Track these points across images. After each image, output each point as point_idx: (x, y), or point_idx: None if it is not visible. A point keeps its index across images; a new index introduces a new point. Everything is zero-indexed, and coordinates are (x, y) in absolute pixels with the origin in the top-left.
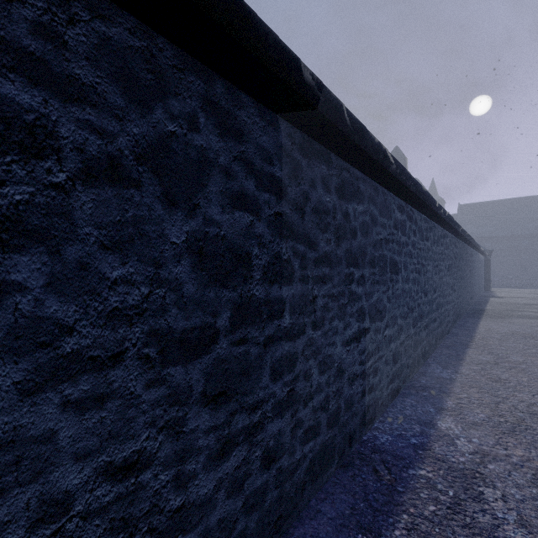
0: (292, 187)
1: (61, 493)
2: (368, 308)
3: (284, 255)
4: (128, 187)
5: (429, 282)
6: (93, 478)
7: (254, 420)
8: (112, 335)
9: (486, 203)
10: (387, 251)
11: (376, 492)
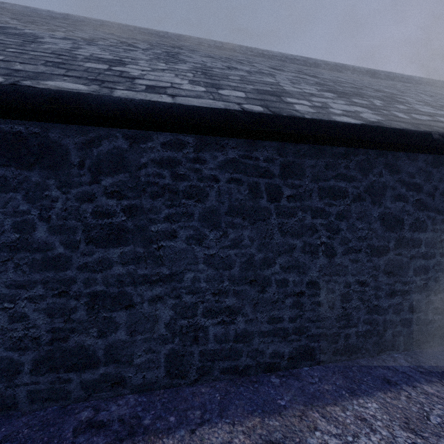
0: (426, 185)
1: (349, 282)
2: None
3: (421, 219)
4: (362, 201)
5: None
6: (355, 282)
7: (405, 289)
8: (358, 244)
9: None
10: None
11: None
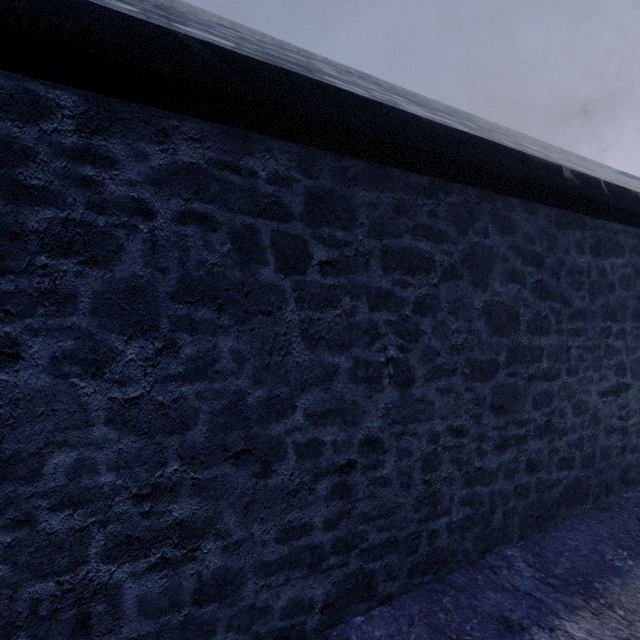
0: (549, 258)
1: (436, 432)
2: (630, 364)
3: (542, 313)
4: (458, 279)
5: None
6: (446, 430)
7: (520, 433)
8: (452, 359)
9: None
10: None
11: (638, 531)
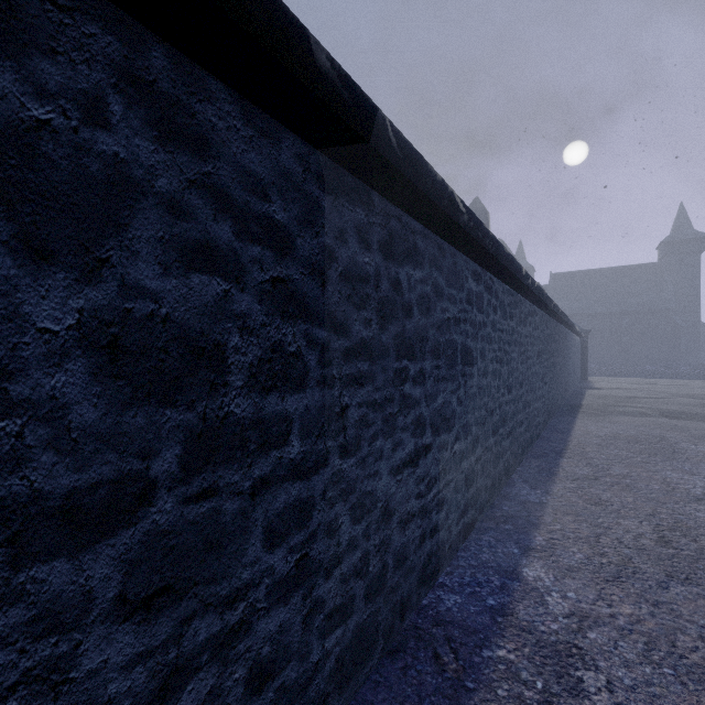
0: (306, 239)
1: None
2: (430, 417)
3: (290, 346)
4: None
5: (513, 373)
6: None
7: (231, 621)
8: None
9: (582, 273)
10: (457, 335)
11: (435, 693)
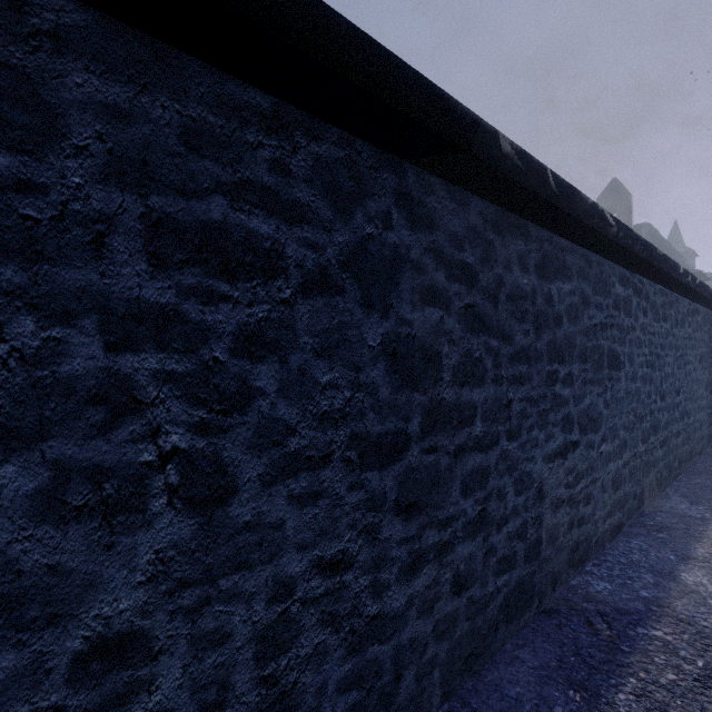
0: (484, 273)
1: (288, 578)
2: (577, 416)
3: (475, 353)
4: (334, 295)
5: (668, 379)
6: (309, 569)
7: (444, 538)
8: (322, 437)
9: None
10: (603, 340)
11: (591, 647)
